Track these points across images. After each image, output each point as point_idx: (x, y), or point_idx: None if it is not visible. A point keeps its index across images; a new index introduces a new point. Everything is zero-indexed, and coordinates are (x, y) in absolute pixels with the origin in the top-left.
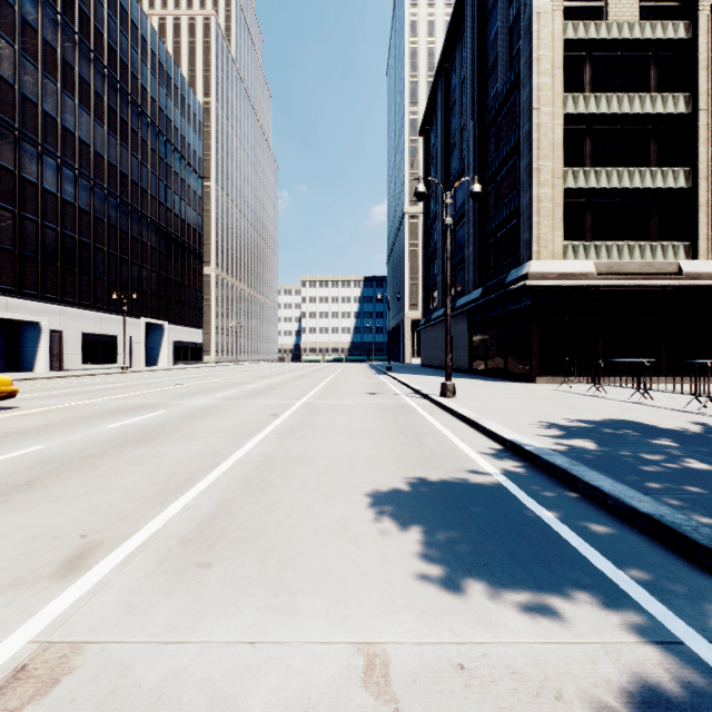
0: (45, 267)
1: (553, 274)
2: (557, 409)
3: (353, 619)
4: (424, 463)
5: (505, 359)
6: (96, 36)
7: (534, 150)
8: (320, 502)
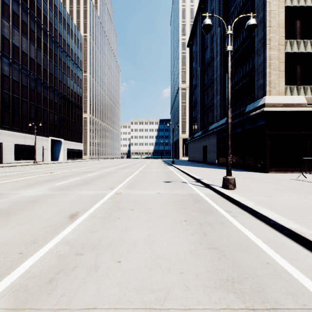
0: None
1: (280, 104)
2: None
3: None
4: None
5: (243, 158)
6: None
7: (267, 27)
8: None
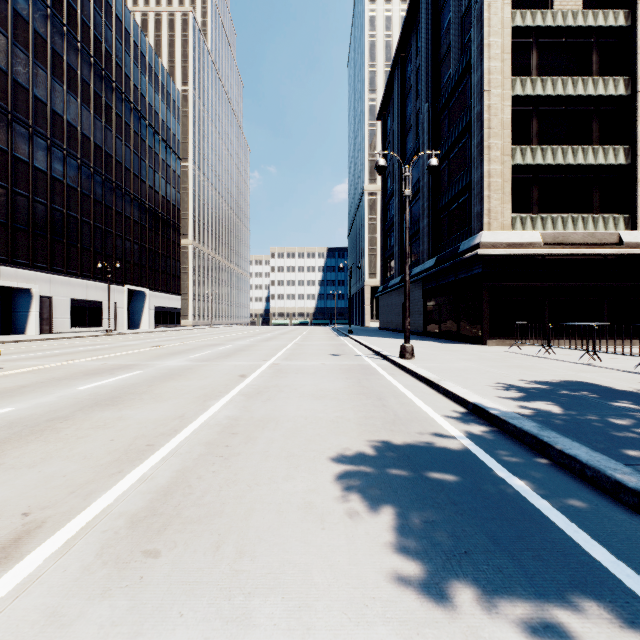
0: (35, 239)
1: (503, 244)
2: (512, 371)
3: (318, 633)
4: (389, 426)
5: (458, 323)
6: (83, 28)
7: (485, 129)
8: (284, 471)
